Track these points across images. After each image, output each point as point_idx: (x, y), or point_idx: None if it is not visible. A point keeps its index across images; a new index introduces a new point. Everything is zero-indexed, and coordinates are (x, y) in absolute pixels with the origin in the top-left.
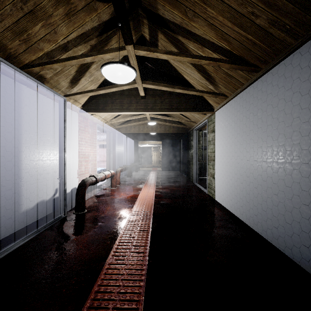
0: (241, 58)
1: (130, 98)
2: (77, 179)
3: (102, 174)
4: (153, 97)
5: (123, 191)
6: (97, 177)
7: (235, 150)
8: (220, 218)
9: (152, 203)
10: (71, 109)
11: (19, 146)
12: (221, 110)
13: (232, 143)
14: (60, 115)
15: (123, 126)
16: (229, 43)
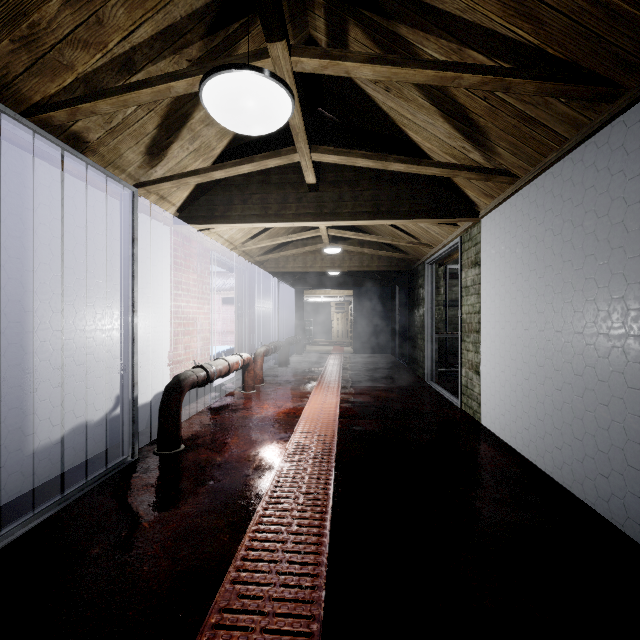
0: (568, 64)
1: (284, 192)
2: (168, 372)
3: (221, 361)
4: (336, 188)
5: (269, 400)
6: (210, 368)
7: (539, 308)
8: (502, 476)
9: (334, 431)
10: (153, 218)
11: (24, 300)
12: (499, 213)
13: (530, 289)
14: (122, 228)
15: (270, 257)
16: (538, 26)
